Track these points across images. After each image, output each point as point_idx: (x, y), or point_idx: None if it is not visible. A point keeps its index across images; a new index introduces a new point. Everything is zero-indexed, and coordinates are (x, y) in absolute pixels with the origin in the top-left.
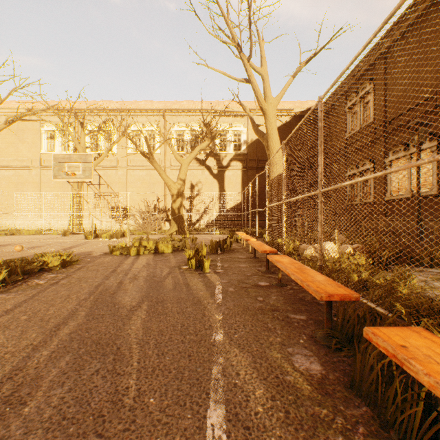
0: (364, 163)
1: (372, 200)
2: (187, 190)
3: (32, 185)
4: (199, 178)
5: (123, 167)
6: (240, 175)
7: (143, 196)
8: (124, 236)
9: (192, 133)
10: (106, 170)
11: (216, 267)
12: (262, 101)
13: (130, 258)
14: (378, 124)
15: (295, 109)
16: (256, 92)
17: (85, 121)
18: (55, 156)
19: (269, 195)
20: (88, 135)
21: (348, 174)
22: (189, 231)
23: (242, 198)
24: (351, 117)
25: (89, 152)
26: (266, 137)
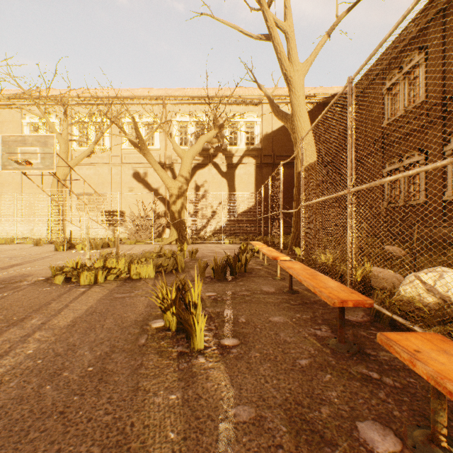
0: (410, 154)
1: (424, 201)
2: (191, 191)
3: (12, 186)
4: (205, 177)
5: (117, 164)
6: (253, 174)
7: (140, 199)
8: (110, 246)
9: (196, 123)
10: (98, 168)
11: (223, 323)
12: (286, 65)
13: (72, 293)
14: (433, 103)
15: (318, 95)
16: (278, 52)
17: (73, 111)
18: (4, 138)
19: (296, 193)
20: (72, 125)
21: (387, 169)
22: (192, 239)
23: (257, 199)
24: (391, 99)
25: (77, 148)
26: (291, 116)
